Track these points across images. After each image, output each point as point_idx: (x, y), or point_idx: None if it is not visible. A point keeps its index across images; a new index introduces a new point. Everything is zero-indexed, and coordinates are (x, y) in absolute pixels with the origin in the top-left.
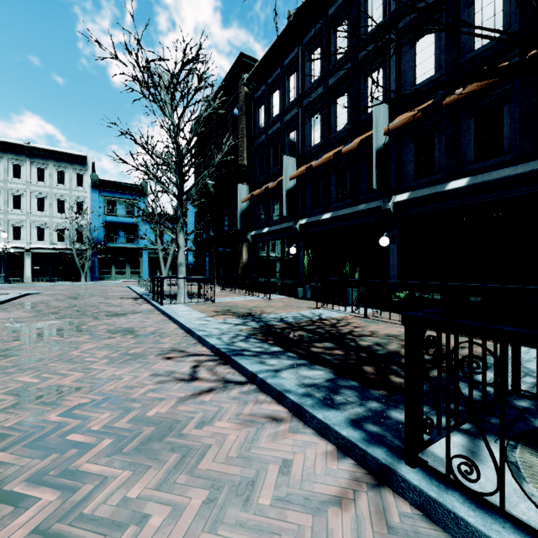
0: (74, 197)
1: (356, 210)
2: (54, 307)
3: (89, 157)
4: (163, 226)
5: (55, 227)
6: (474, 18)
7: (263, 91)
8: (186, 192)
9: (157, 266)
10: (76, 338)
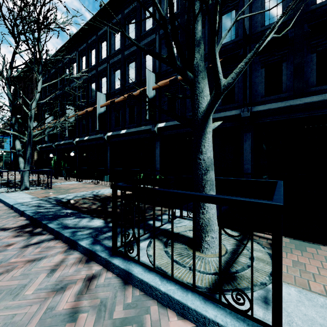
0: None
1: (68, 142)
2: None
3: None
4: None
5: None
6: (91, 90)
7: (44, 79)
8: None
9: None
10: None
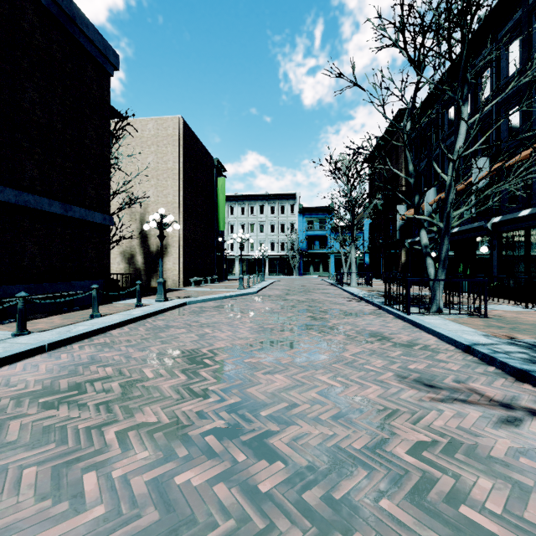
0: (289, 221)
1: (471, 227)
2: (293, 286)
3: (297, 193)
4: (343, 244)
5: (279, 241)
6: None
7: (416, 134)
8: (355, 224)
9: (341, 266)
10: (311, 293)
